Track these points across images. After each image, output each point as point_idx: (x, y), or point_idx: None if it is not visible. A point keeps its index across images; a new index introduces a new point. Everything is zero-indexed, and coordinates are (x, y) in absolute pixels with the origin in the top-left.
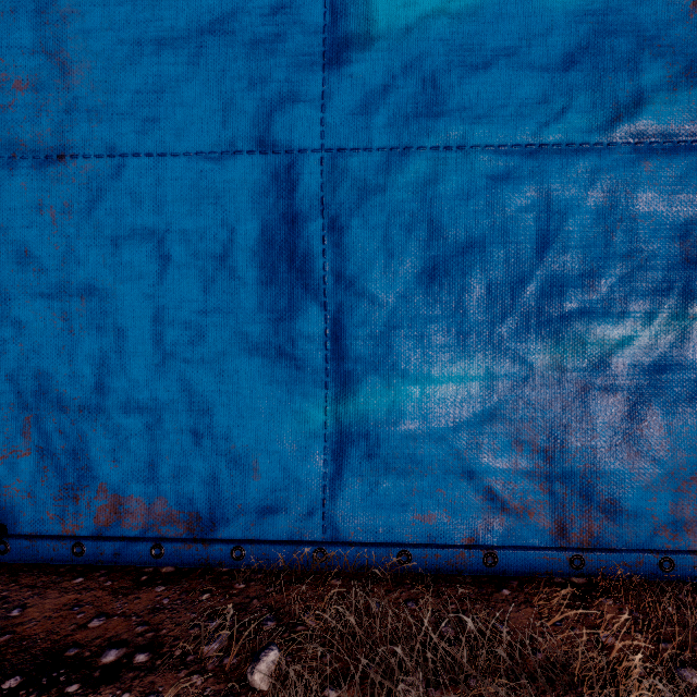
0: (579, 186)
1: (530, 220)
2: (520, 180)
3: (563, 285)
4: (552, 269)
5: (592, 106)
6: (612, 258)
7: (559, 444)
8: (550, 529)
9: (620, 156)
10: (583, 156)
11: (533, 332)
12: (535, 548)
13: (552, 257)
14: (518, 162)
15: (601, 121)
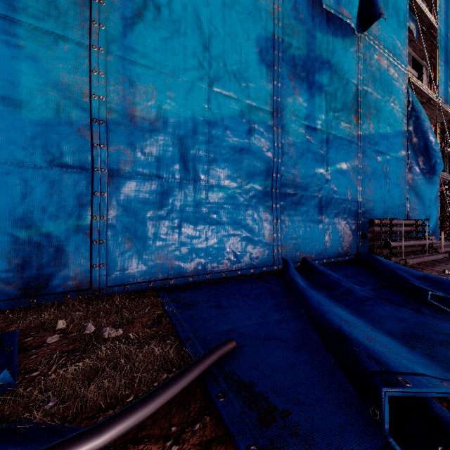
0: (37, 179)
1: (16, 188)
2: (11, 174)
3: (30, 211)
4: (25, 205)
5: (42, 154)
6: (50, 203)
7: (28, 263)
8: (24, 291)
9: (52, 171)
10: (38, 170)
11: (17, 226)
12: (18, 298)
13: (25, 201)
14: (11, 169)
15: (45, 159)
